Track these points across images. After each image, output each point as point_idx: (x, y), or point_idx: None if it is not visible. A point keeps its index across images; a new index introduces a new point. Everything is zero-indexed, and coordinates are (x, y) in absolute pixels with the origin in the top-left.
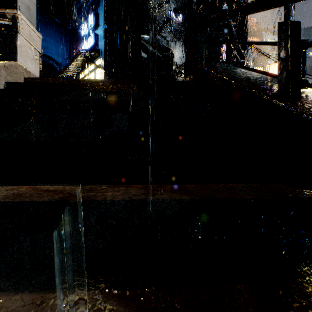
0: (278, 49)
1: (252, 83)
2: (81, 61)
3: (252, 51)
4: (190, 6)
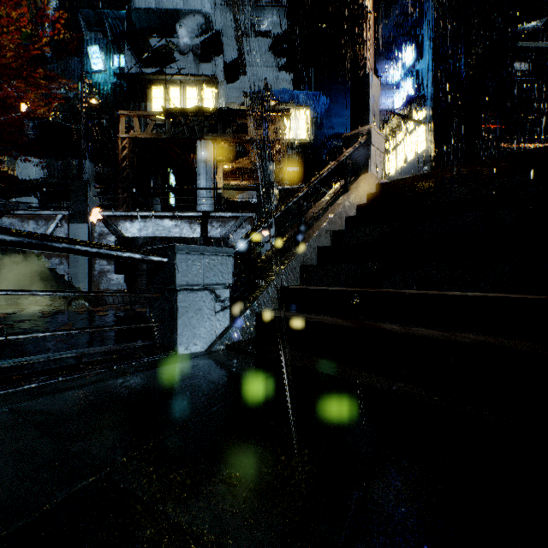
0: None
1: None
2: (394, 124)
3: None
4: None
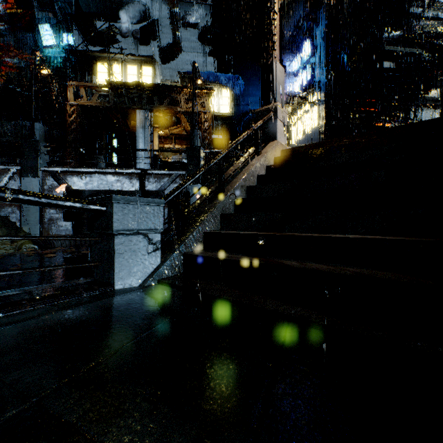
0: None
1: None
2: (295, 104)
3: None
4: None
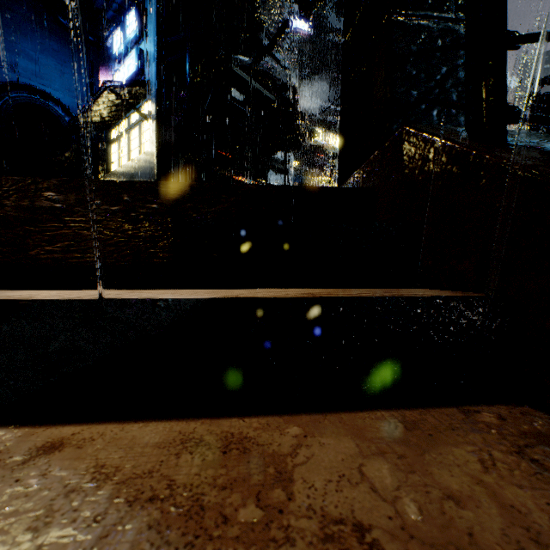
0: None
1: None
2: (110, 104)
3: None
4: None
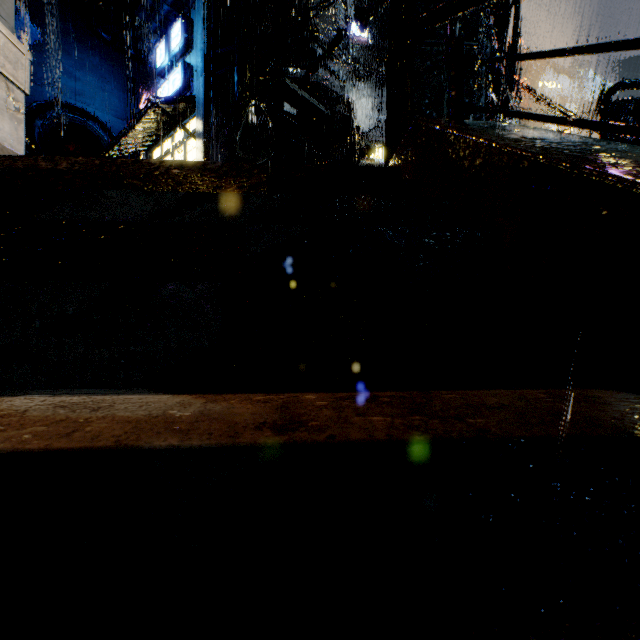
0: None
1: None
2: (155, 122)
3: None
4: None
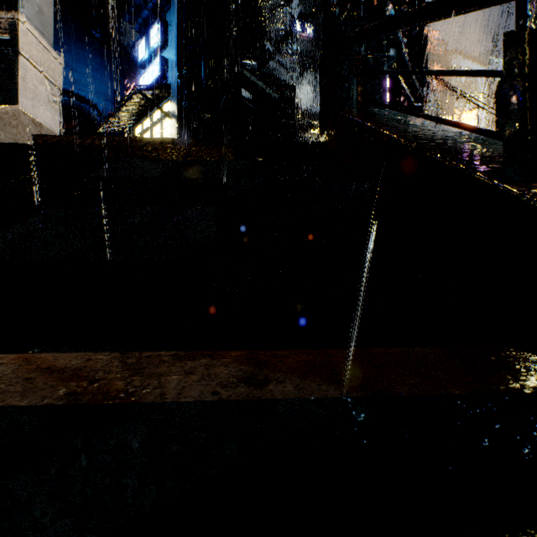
0: (504, 85)
1: (448, 148)
2: (138, 105)
3: (433, 89)
4: (329, 9)
